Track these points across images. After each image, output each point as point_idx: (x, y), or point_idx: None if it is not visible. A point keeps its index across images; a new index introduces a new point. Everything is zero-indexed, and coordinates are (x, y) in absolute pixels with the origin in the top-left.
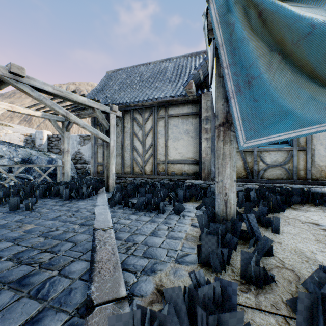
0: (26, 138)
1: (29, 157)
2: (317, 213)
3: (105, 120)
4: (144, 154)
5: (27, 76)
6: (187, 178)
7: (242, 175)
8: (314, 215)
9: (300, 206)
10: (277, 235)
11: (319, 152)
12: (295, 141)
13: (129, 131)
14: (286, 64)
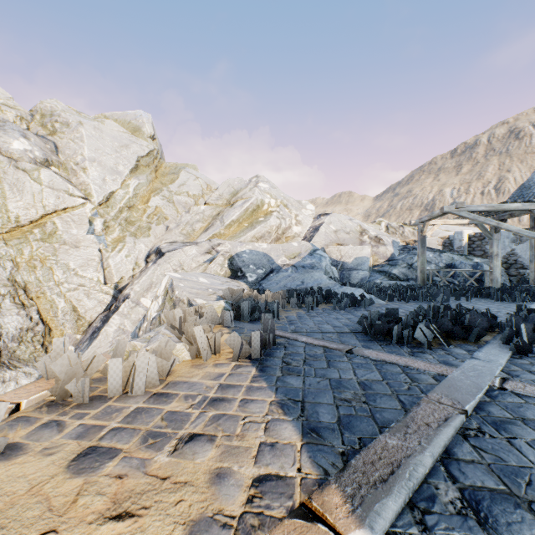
0: (443, 241)
1: (451, 262)
2: None
3: None
4: None
5: (465, 206)
6: None
7: None
8: None
9: None
10: None
11: None
12: None
13: None
14: None
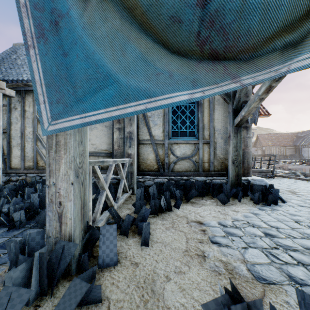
0: None
1: None
2: (210, 206)
3: None
4: None
5: None
6: (101, 172)
7: (154, 169)
8: (205, 210)
9: (200, 198)
10: (145, 249)
11: (220, 145)
12: (200, 134)
13: (31, 116)
14: (112, 3)
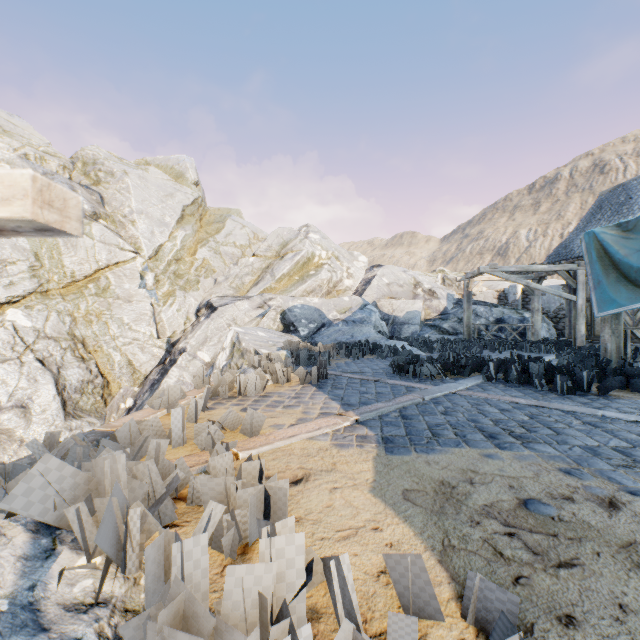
0: (498, 294)
1: (501, 316)
2: None
3: (570, 279)
4: (634, 312)
5: (499, 267)
6: None
7: None
8: None
9: None
10: None
11: None
12: None
13: None
14: (616, 274)
